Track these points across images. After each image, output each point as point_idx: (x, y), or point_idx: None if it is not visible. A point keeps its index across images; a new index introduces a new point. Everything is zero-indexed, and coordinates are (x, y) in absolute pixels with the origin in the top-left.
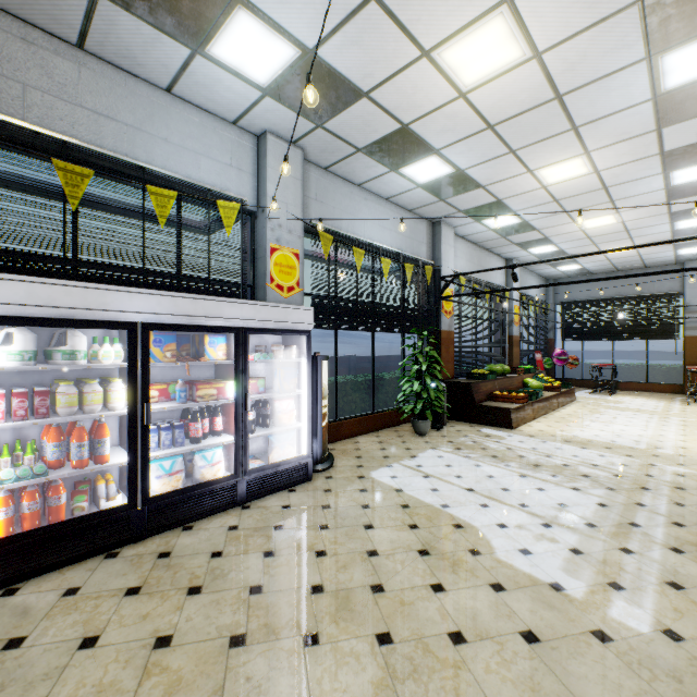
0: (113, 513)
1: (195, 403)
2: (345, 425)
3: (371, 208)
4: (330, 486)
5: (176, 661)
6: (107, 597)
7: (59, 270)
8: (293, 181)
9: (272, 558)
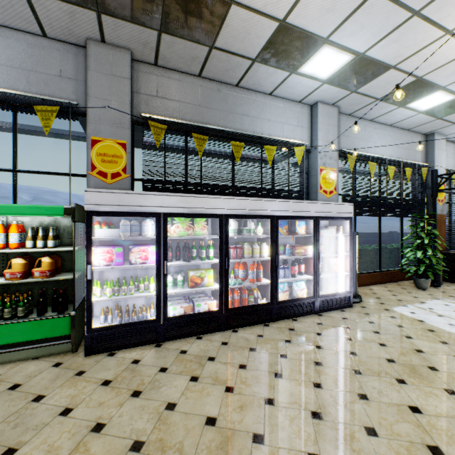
0: (265, 306)
1: (295, 256)
2: (361, 277)
3: (379, 133)
4: (367, 311)
5: (330, 372)
6: (277, 341)
7: (230, 192)
8: (332, 127)
9: (352, 341)
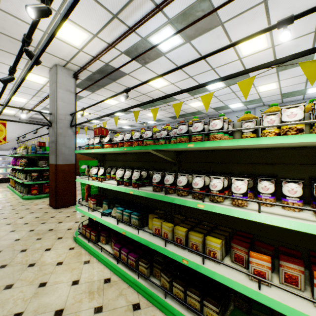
0: None
1: None
2: None
3: None
4: None
5: None
6: None
7: None
8: None
9: None
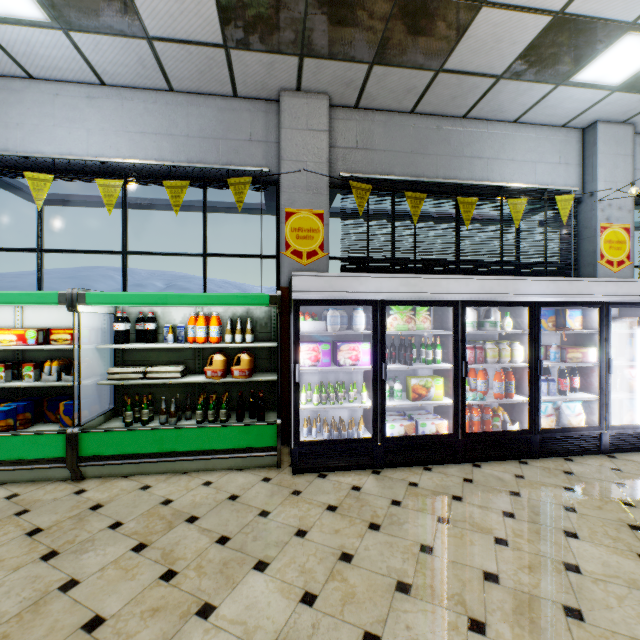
0: (520, 434)
1: (567, 363)
2: None
3: None
4: None
5: None
6: (550, 487)
7: (455, 269)
8: (622, 159)
9: None
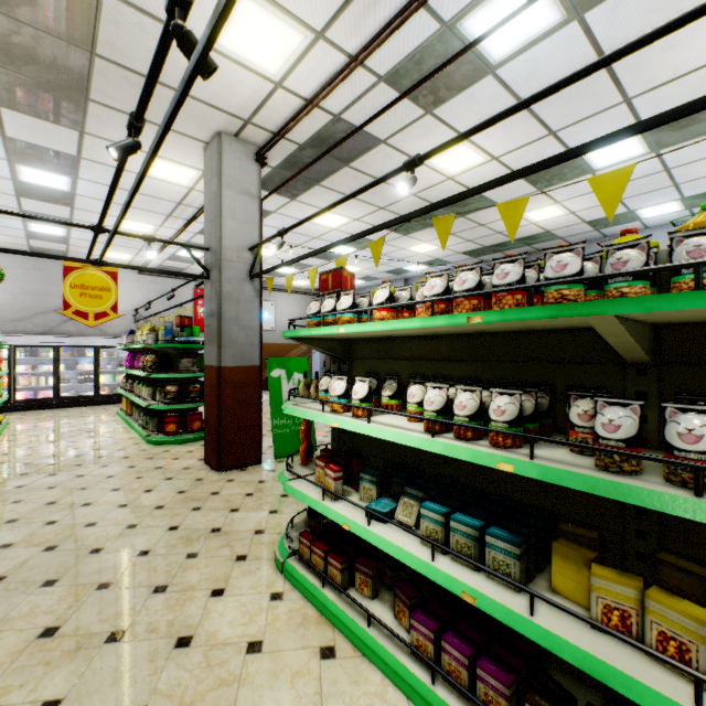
0: None
1: None
2: None
3: None
4: None
5: None
6: None
7: None
8: None
9: None
